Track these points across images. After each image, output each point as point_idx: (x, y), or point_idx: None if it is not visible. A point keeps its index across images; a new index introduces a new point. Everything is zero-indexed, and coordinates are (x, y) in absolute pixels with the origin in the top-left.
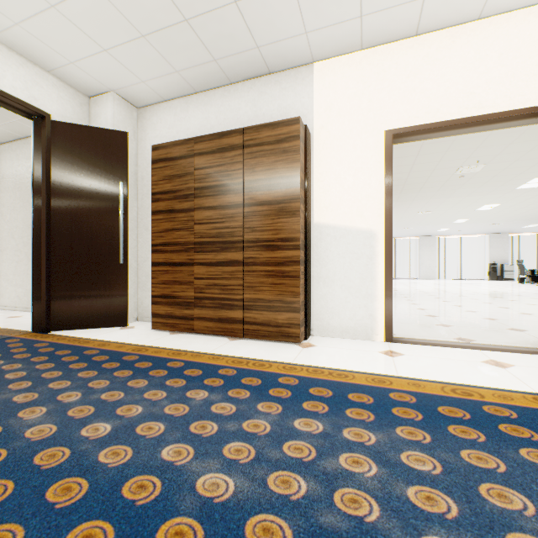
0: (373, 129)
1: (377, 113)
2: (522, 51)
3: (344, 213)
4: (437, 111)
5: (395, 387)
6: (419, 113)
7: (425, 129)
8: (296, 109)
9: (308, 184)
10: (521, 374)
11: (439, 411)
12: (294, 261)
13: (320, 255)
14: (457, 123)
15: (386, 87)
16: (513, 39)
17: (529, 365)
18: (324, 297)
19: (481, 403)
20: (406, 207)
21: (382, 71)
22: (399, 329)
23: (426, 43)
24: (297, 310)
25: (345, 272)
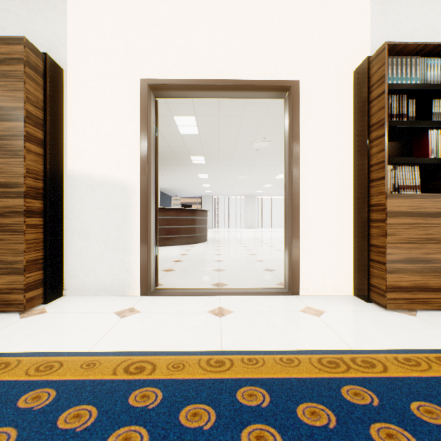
0: (130, 76)
1: (134, 60)
2: (253, 30)
3: (101, 160)
4: (188, 69)
5: (54, 376)
6: (173, 68)
7: (177, 84)
8: (47, 38)
9: (56, 124)
10: (229, 323)
11: (57, 421)
12: (17, 211)
13: (75, 206)
14: (204, 83)
15: (142, 35)
16: (246, 18)
17: (246, 309)
18: (79, 252)
19: (139, 384)
20: (227, 171)
21: (138, 17)
22: (175, 277)
23: (179, 1)
24: (20, 272)
25: (101, 225)
